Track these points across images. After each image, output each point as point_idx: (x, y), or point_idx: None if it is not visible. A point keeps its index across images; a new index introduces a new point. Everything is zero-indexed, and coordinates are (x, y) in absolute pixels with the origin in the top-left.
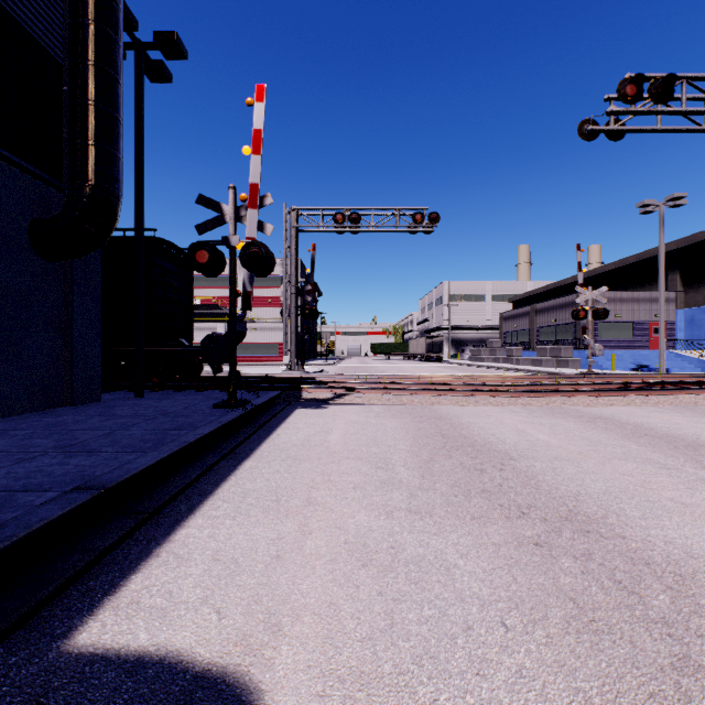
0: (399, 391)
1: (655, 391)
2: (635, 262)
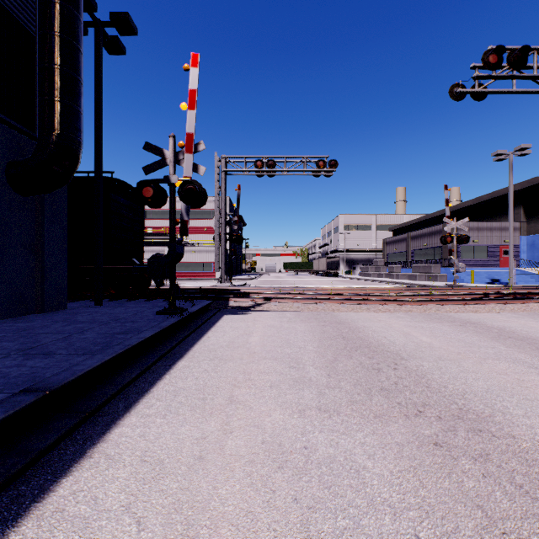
0: (306, 300)
1: (510, 300)
2: (488, 199)
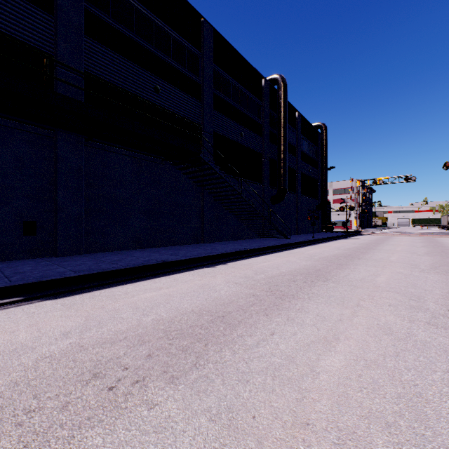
0: (387, 233)
1: None
2: None
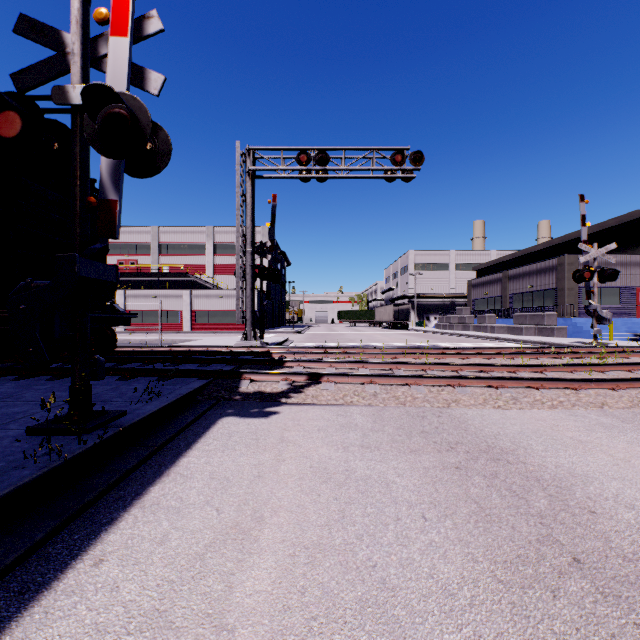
0: (388, 379)
1: None
2: (615, 226)
